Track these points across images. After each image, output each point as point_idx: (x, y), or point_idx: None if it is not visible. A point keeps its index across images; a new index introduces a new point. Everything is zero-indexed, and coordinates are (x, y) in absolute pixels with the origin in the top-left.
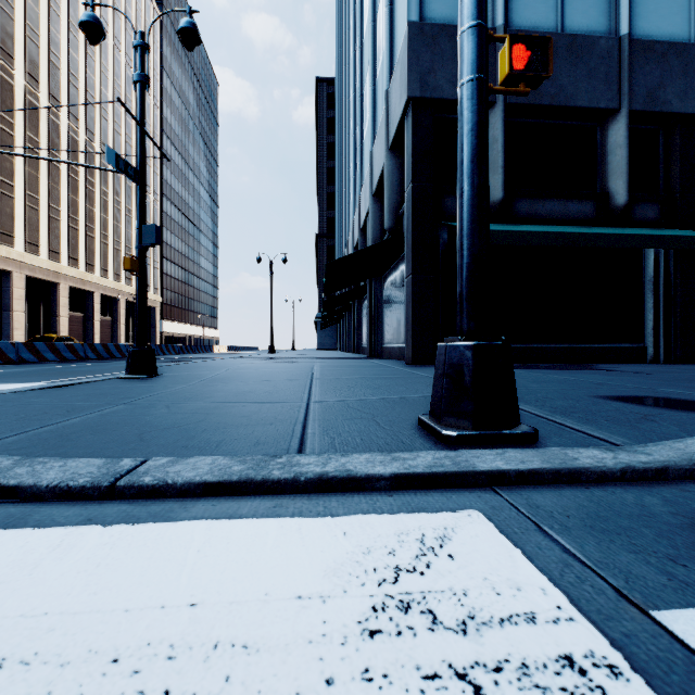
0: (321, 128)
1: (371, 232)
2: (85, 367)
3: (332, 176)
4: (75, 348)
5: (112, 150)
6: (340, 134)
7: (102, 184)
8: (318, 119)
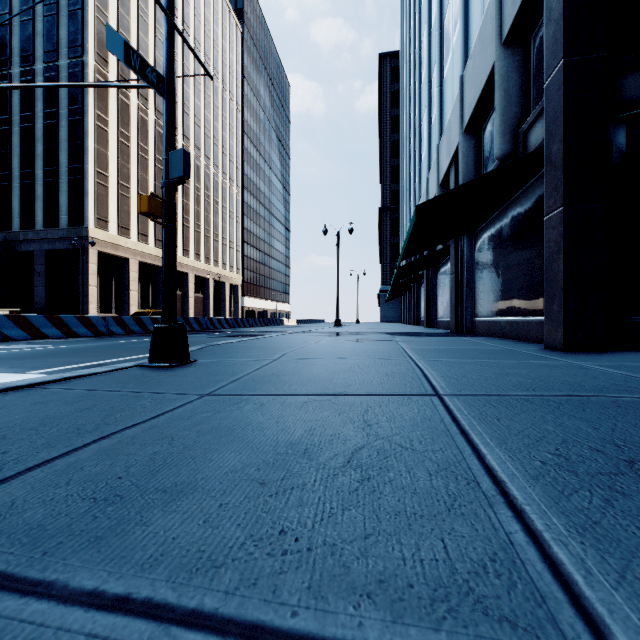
0: (385, 103)
1: (462, 178)
2: (147, 342)
3: (396, 149)
4: (159, 321)
5: (117, 35)
6: (406, 99)
7: (195, 181)
8: (382, 95)
